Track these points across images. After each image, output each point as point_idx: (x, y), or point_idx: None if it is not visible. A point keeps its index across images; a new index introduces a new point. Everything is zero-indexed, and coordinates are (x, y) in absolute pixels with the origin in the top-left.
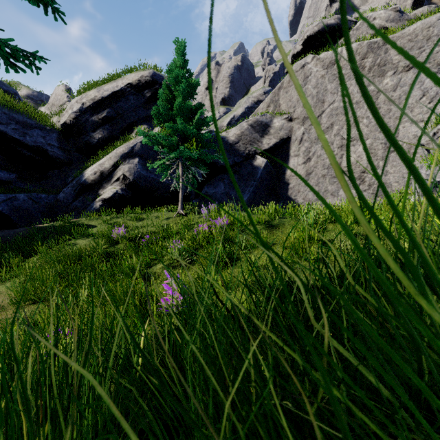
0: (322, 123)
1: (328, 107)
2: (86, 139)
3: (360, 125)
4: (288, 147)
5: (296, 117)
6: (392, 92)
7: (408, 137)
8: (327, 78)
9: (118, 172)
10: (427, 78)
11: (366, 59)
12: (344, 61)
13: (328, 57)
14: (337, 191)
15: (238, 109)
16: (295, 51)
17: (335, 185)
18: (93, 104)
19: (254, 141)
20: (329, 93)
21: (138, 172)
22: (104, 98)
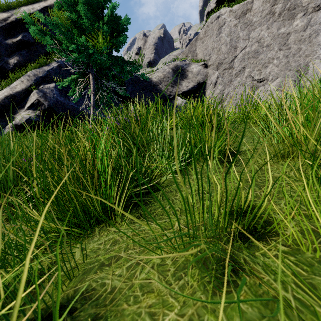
0: (235, 67)
1: (241, 52)
2: (0, 65)
3: (270, 66)
4: (204, 90)
5: (211, 64)
6: (303, 32)
7: (317, 73)
8: (239, 26)
9: (32, 97)
10: None
11: (276, 5)
12: (255, 10)
13: (240, 8)
14: None
15: (160, 64)
16: (209, 9)
17: None
18: (6, 26)
19: (175, 84)
20: (241, 39)
21: (54, 98)
22: (18, 20)
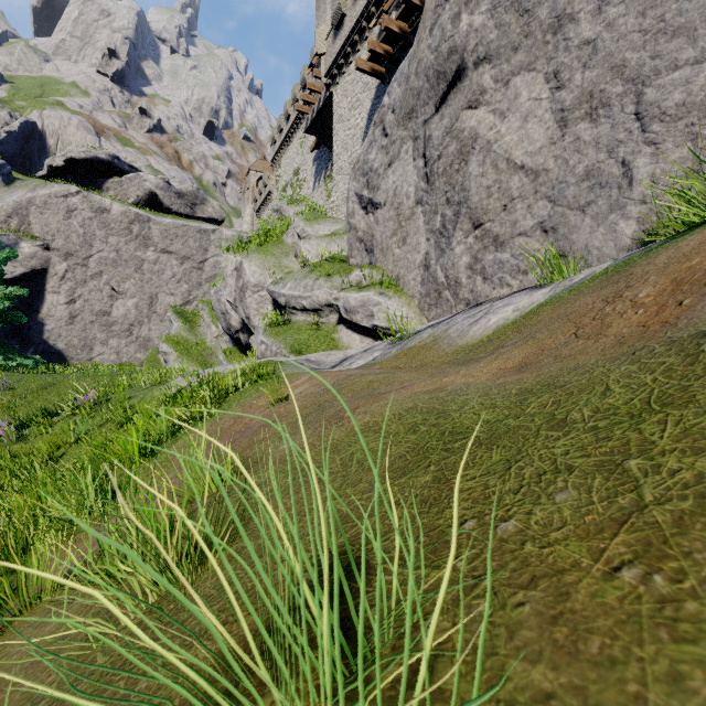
0: (91, 267)
1: (98, 254)
2: None
3: (129, 283)
4: (44, 280)
5: (57, 248)
6: (154, 265)
7: (165, 304)
8: (96, 222)
9: None
10: (176, 265)
11: (134, 226)
12: (114, 215)
13: (97, 201)
14: (108, 340)
15: None
16: (54, 164)
17: (105, 334)
18: None
19: None
20: (99, 239)
21: None
22: None
